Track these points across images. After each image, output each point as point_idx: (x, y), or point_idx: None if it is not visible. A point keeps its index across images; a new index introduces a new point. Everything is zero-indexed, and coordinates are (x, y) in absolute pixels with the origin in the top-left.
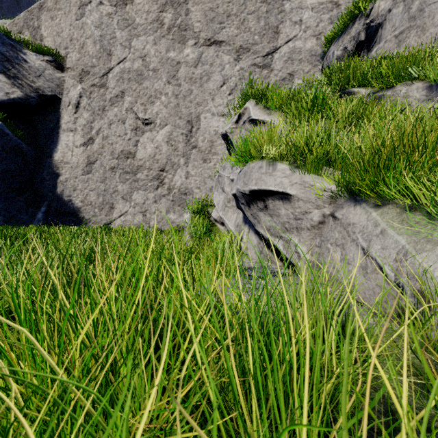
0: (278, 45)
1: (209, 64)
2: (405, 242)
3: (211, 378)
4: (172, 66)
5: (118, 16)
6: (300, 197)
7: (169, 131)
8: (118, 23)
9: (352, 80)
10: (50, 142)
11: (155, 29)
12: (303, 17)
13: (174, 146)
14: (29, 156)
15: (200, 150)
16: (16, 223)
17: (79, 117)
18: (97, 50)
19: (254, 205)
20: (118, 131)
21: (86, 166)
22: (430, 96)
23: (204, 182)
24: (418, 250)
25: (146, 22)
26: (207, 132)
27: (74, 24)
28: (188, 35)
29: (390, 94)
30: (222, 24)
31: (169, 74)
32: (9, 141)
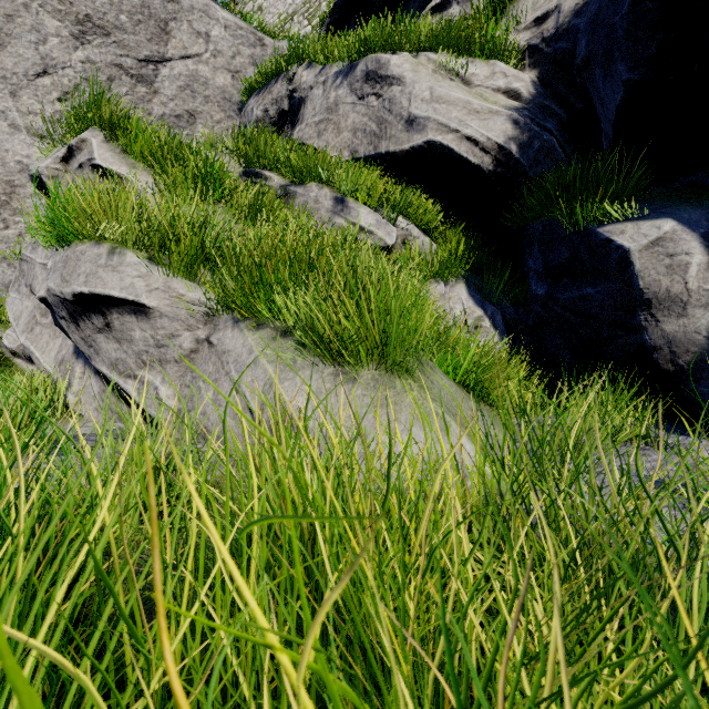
0: (169, 55)
1: (4, 14)
2: (273, 371)
3: None
4: None
5: None
6: (165, 312)
7: None
8: None
9: (263, 158)
10: None
11: None
12: (212, 32)
13: None
14: None
15: None
16: None
17: None
18: None
19: (86, 322)
20: None
21: None
22: (336, 208)
23: None
24: (282, 380)
25: None
26: None
27: None
28: None
29: (302, 193)
30: None
31: None
32: None
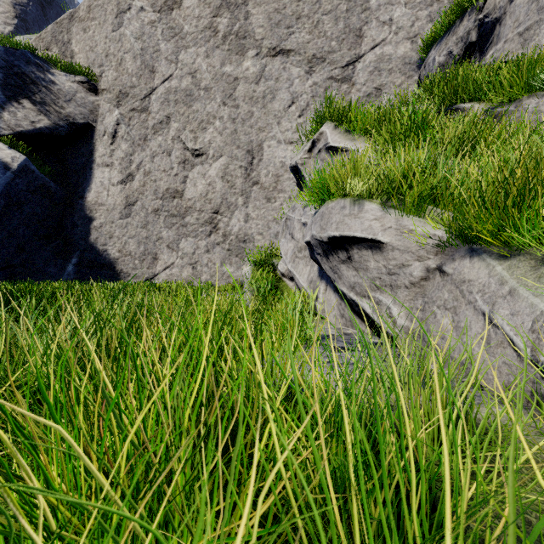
0: (362, 52)
1: (274, 79)
2: None
3: (300, 498)
4: (228, 83)
5: (162, 25)
6: (396, 245)
7: (224, 164)
8: (162, 33)
9: (461, 93)
10: (82, 180)
11: (208, 38)
12: (394, 15)
13: (231, 182)
14: (58, 197)
15: (262, 186)
16: (42, 277)
17: (116, 149)
18: (137, 67)
19: (334, 256)
20: (162, 165)
21: (124, 208)
22: None
23: (267, 226)
24: None
25: (196, 30)
26: (271, 164)
27: (111, 37)
28: (248, 44)
29: (514, 110)
30: (291, 29)
31: (224, 93)
32: (34, 179)
